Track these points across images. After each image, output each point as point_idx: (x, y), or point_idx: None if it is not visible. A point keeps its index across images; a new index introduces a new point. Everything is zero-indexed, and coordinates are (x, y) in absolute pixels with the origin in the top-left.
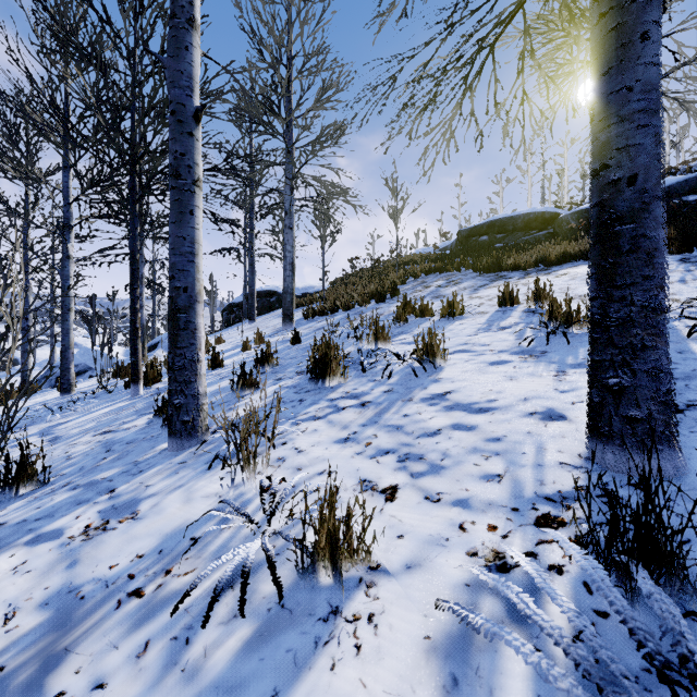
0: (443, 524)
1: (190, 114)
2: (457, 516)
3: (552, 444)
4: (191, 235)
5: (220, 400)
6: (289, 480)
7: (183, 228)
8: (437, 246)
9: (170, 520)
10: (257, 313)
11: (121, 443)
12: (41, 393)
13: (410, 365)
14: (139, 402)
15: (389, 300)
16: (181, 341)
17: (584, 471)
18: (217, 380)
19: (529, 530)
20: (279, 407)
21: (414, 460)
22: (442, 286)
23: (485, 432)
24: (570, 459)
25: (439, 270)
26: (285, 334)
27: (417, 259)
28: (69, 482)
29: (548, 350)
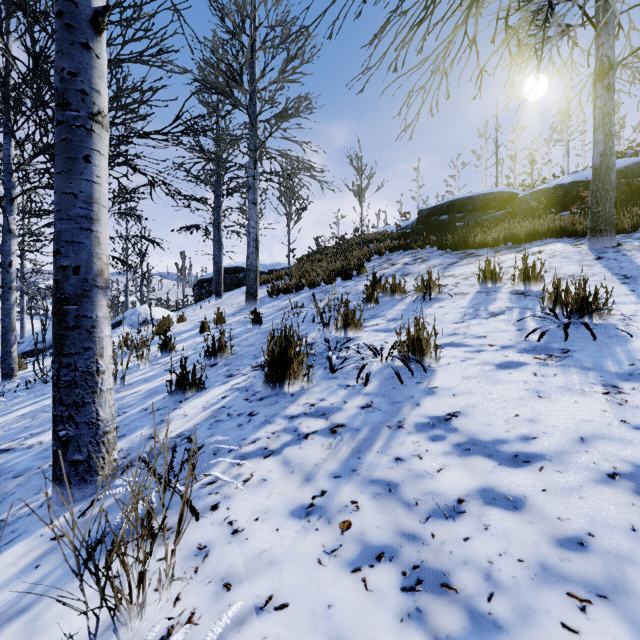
0: None
1: (84, 18)
2: None
3: None
4: (85, 192)
5: (155, 404)
6: (203, 622)
7: (73, 180)
8: (399, 225)
9: None
10: (226, 288)
11: (7, 476)
12: None
13: (391, 366)
14: None
15: (355, 277)
16: (69, 345)
17: None
18: (161, 372)
19: None
20: (193, 476)
21: (433, 588)
22: (409, 264)
23: (546, 519)
24: None
25: (403, 248)
26: (248, 314)
27: (380, 237)
28: None
29: (569, 347)
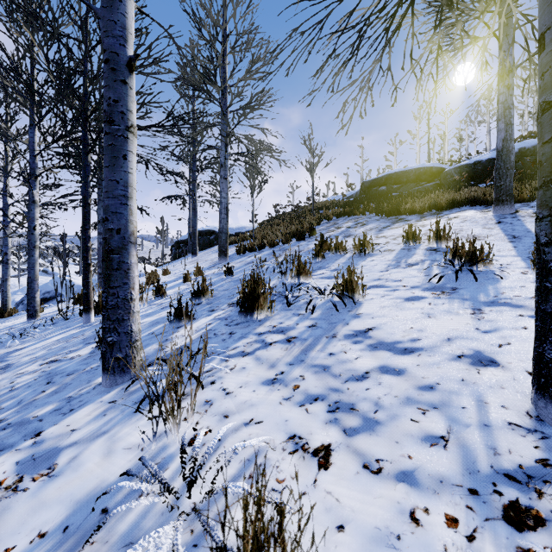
0: (390, 510)
1: (123, 63)
2: (405, 498)
3: (493, 397)
4: (124, 179)
5: (158, 330)
6: (214, 431)
7: (116, 172)
8: (345, 194)
9: (85, 480)
10: (199, 248)
11: (62, 375)
12: (15, 317)
13: (331, 300)
14: (89, 330)
15: (307, 238)
16: (114, 281)
17: (540, 436)
18: (158, 310)
19: (500, 529)
20: (205, 352)
21: (345, 410)
22: (351, 227)
23: (415, 378)
24: (518, 418)
25: (348, 214)
26: (221, 268)
27: (329, 205)
28: (2, 420)
29: (458, 286)
